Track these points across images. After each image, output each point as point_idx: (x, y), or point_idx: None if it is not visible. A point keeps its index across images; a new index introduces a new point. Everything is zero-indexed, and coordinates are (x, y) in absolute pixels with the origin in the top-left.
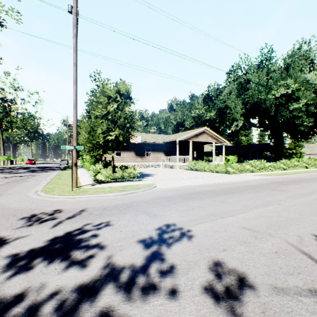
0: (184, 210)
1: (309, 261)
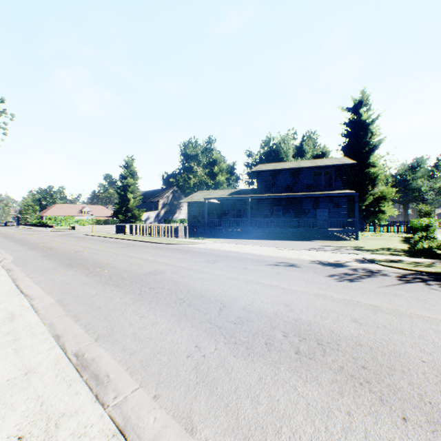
0: (408, 334)
1: (397, 286)
